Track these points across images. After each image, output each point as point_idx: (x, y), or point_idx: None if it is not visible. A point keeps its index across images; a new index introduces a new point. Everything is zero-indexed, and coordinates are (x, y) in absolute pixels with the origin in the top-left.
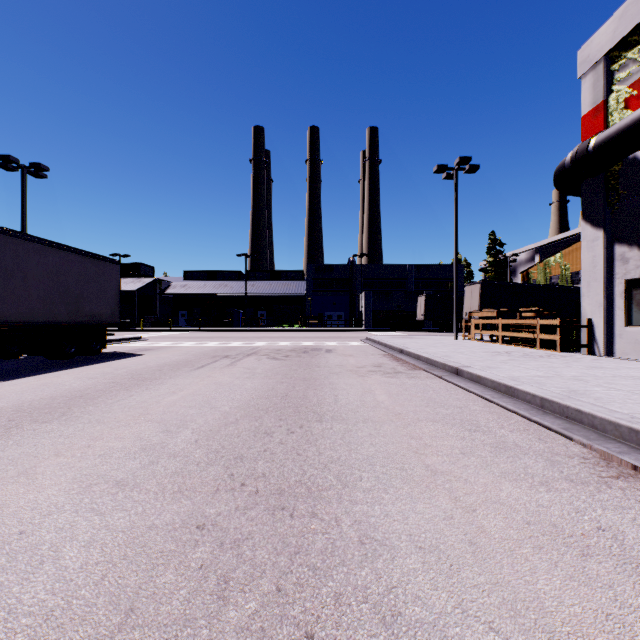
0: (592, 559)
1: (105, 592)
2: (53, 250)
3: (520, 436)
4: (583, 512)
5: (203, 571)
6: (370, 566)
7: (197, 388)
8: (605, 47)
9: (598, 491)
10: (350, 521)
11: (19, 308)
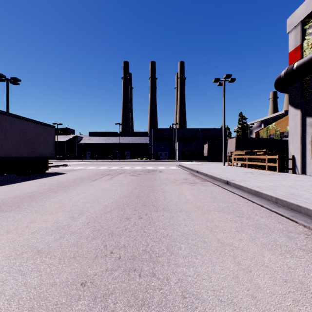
0: None
1: None
2: (20, 120)
3: (267, 220)
4: None
5: None
6: None
7: (92, 191)
8: (301, 17)
9: None
10: (176, 279)
11: (2, 150)
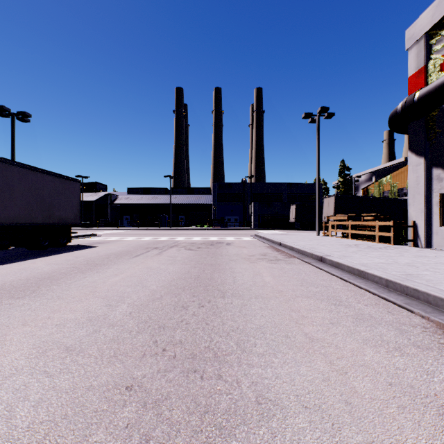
0: None
1: None
2: (32, 172)
3: (373, 309)
4: (432, 374)
5: (128, 430)
6: (266, 425)
7: (133, 271)
8: (426, 27)
9: (440, 356)
10: (248, 382)
11: (7, 213)
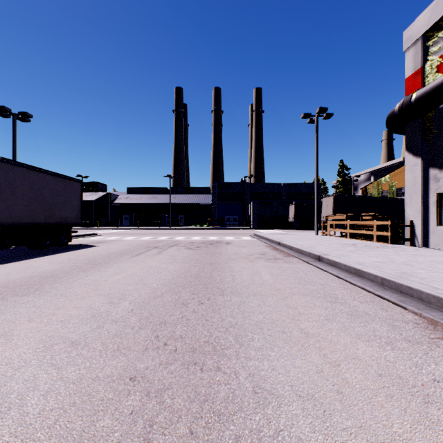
0: (432, 406)
1: (56, 435)
2: (34, 172)
3: (368, 306)
4: (421, 366)
5: (133, 416)
6: (262, 412)
7: (134, 270)
8: (422, 29)
9: (430, 349)
10: (246, 374)
11: (9, 213)
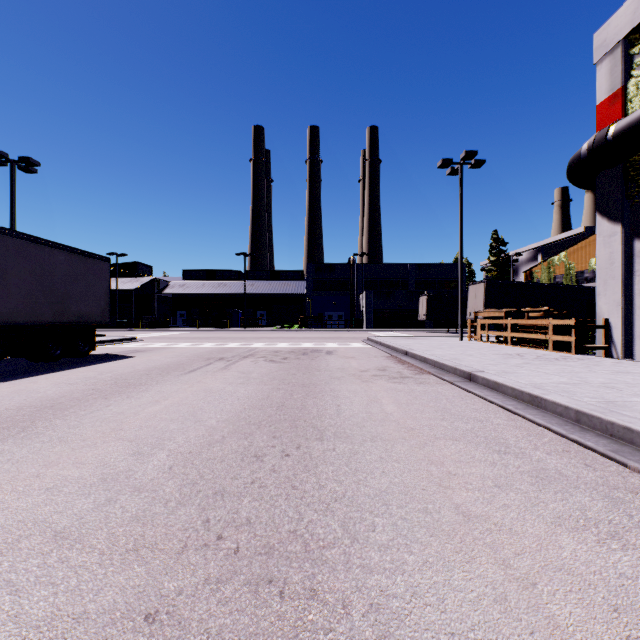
0: None
1: None
2: (36, 246)
3: (561, 460)
4: None
5: None
6: None
7: (184, 396)
8: (624, 29)
9: None
10: (364, 606)
11: None
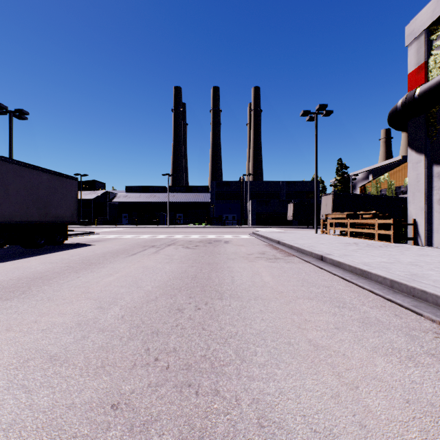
0: None
1: None
2: (28, 169)
3: (379, 312)
4: None
5: None
6: None
7: (129, 271)
8: (426, 23)
9: None
10: (249, 399)
11: (2, 211)
